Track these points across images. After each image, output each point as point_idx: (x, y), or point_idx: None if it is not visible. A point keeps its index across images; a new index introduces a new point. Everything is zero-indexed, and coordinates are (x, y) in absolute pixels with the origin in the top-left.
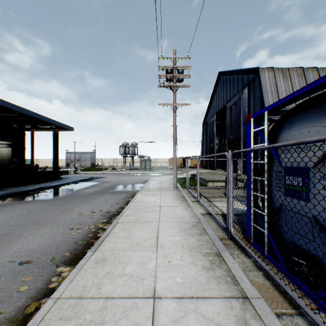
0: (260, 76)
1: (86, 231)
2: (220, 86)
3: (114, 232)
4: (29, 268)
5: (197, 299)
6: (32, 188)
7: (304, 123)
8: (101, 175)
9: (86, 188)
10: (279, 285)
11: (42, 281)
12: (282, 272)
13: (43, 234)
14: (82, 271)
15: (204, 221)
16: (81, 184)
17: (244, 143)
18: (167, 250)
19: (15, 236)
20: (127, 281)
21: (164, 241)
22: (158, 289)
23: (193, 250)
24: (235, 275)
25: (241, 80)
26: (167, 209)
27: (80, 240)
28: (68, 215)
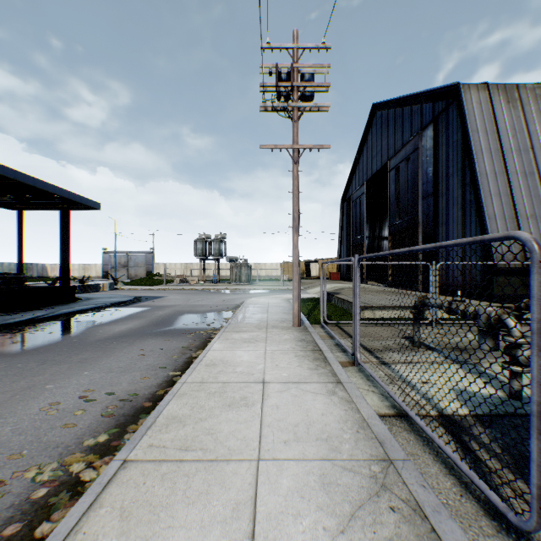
0: (462, 99)
1: (16, 496)
2: (376, 131)
3: (87, 535)
4: None
5: None
6: None
7: None
8: (158, 294)
9: (115, 321)
10: None
11: None
12: None
13: None
14: None
15: (402, 457)
16: (111, 312)
17: (426, 233)
18: None
19: None
20: None
21: None
22: None
23: None
24: None
25: (418, 115)
26: (282, 392)
27: None
28: (13, 413)
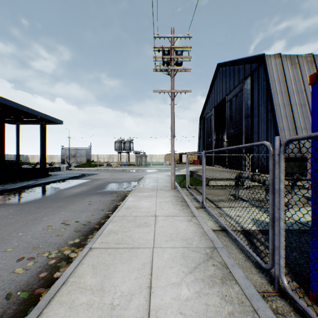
0: (266, 63)
1: (41, 263)
2: (219, 79)
3: (79, 274)
4: None
5: None
6: (9, 188)
7: None
8: (94, 172)
9: (73, 187)
10: None
11: None
12: None
13: None
14: None
15: (221, 246)
16: (69, 182)
17: (246, 137)
18: None
19: None
20: None
21: (161, 302)
22: None
23: None
24: None
25: (242, 70)
26: (164, 220)
27: (20, 288)
28: (30, 230)
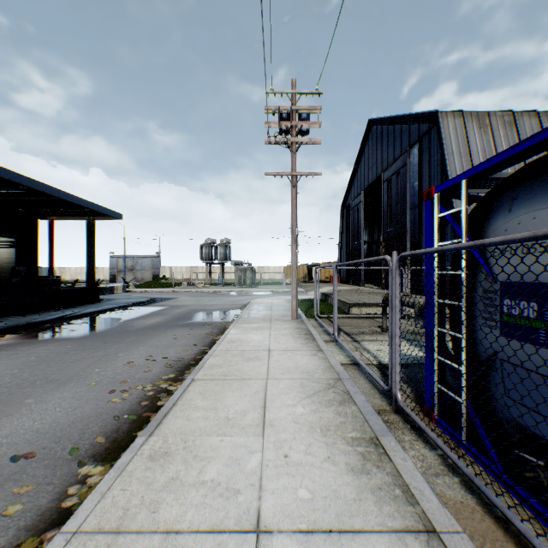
0: (440, 125)
1: (137, 395)
2: (372, 144)
3: (187, 398)
4: (29, 467)
5: (339, 534)
6: (50, 318)
7: (540, 200)
8: (169, 296)
9: (143, 317)
10: (496, 507)
11: (49, 494)
12: (497, 479)
13: (61, 400)
14: (125, 475)
15: (347, 378)
16: (134, 310)
17: (413, 240)
18: (282, 433)
19: (9, 405)
20: (206, 496)
21: (276, 416)
22: (265, 512)
23: (330, 433)
24: (409, 484)
25: (407, 133)
26: (281, 355)
27: (125, 413)
28: (107, 366)
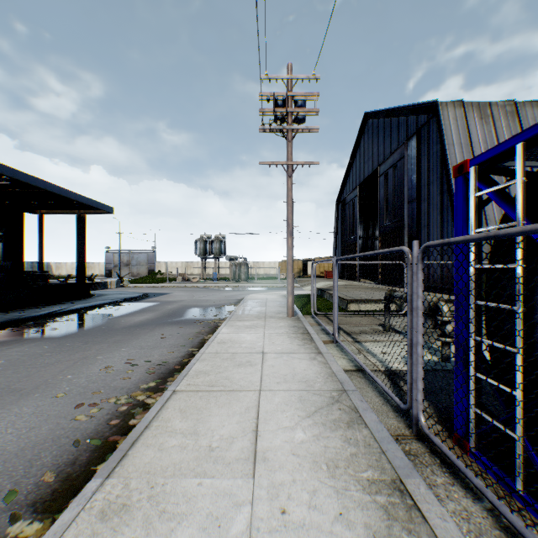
0: (440, 115)
1: (108, 410)
2: (367, 138)
3: (164, 418)
4: None
5: None
6: (33, 315)
7: None
8: (163, 291)
9: (132, 314)
10: None
11: None
12: None
13: (16, 418)
14: None
15: (353, 389)
16: (125, 306)
17: (411, 234)
18: (277, 472)
19: None
20: None
21: (270, 445)
22: None
23: (339, 472)
24: None
25: (404, 126)
26: (276, 358)
27: (89, 436)
28: (81, 372)
